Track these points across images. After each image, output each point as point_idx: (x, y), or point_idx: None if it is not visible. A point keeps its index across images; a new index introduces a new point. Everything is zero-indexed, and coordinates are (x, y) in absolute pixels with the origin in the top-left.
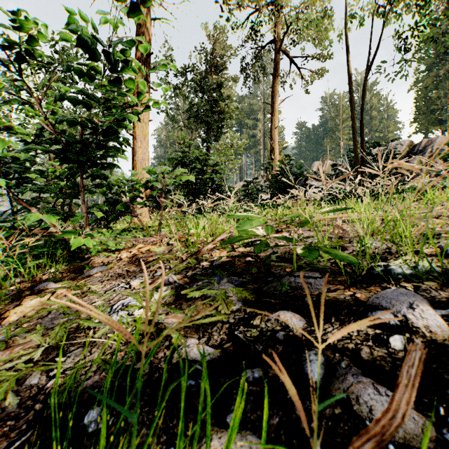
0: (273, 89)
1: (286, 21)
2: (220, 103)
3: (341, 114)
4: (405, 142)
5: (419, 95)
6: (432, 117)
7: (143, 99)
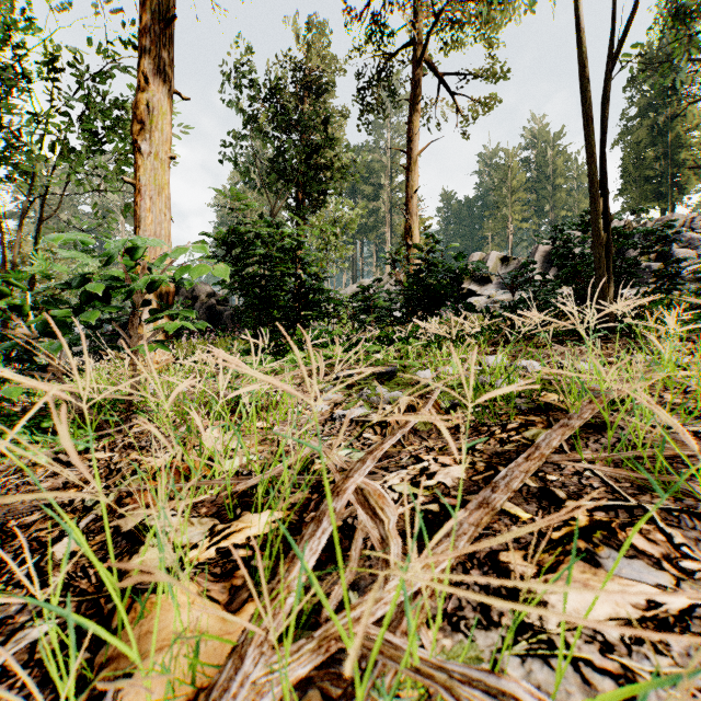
0: (409, 126)
1: (433, 6)
2: (320, 151)
3: (510, 181)
4: (619, 223)
5: (628, 153)
6: (648, 188)
7: (156, 112)
